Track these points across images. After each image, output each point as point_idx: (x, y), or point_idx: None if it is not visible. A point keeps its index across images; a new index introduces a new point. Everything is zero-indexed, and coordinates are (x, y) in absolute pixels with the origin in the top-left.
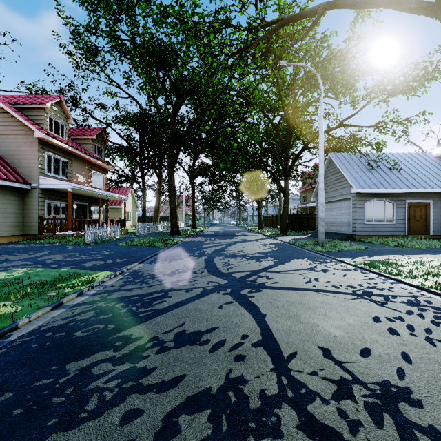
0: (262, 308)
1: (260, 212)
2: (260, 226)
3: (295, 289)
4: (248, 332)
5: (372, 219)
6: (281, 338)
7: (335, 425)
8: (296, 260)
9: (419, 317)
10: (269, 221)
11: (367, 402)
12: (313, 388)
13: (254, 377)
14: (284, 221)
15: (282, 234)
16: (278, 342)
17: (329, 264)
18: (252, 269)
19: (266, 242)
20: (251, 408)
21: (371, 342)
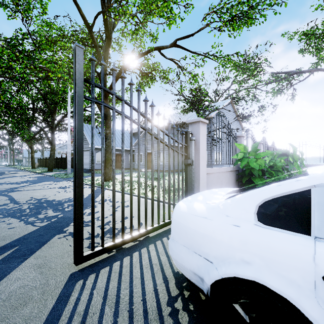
0: (12, 195)
1: (33, 155)
2: (33, 166)
3: (33, 190)
4: (3, 199)
5: (100, 161)
6: (17, 198)
7: (23, 202)
8: (45, 182)
9: (72, 189)
10: (43, 162)
11: (35, 200)
12: (21, 201)
13: (2, 203)
14: (51, 162)
15: (50, 171)
16: (15, 198)
17: (62, 182)
18: (13, 187)
19: (32, 176)
20: (0, 205)
21: (49, 194)
